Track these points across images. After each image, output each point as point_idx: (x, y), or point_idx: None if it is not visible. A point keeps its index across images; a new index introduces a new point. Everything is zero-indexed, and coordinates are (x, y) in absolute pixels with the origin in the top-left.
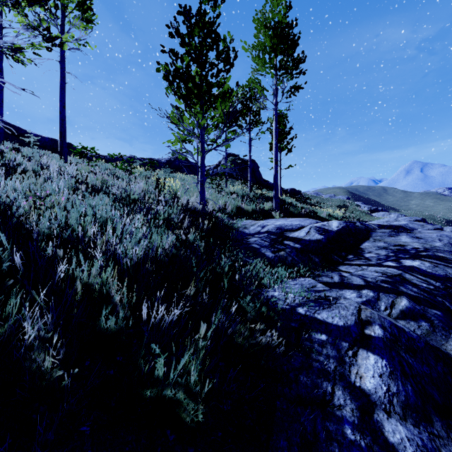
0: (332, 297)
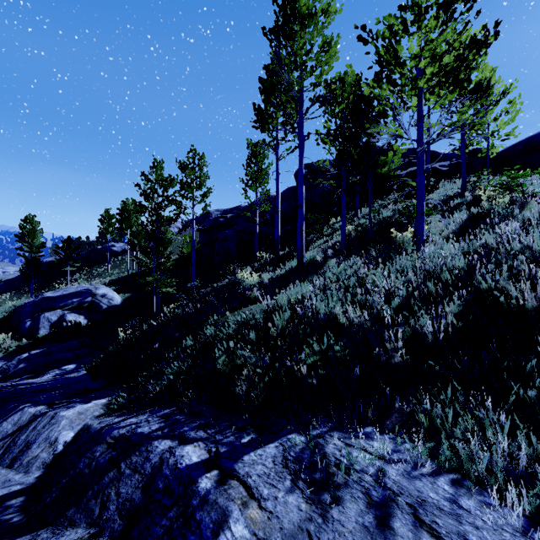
0: (325, 500)
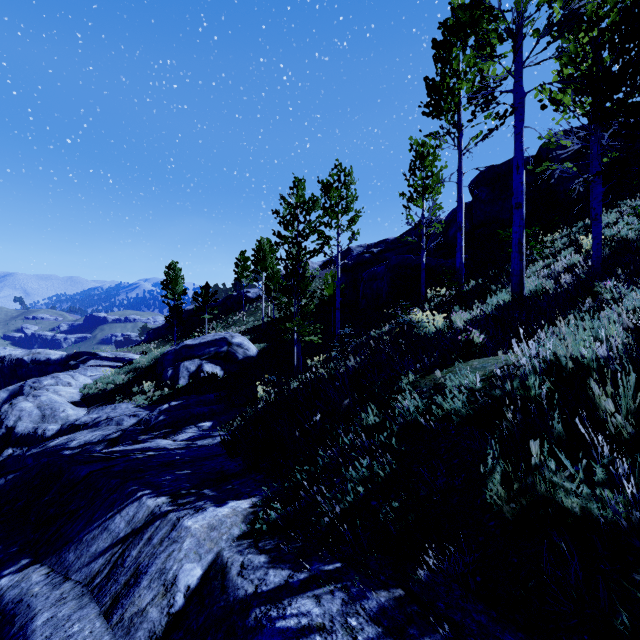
0: None
